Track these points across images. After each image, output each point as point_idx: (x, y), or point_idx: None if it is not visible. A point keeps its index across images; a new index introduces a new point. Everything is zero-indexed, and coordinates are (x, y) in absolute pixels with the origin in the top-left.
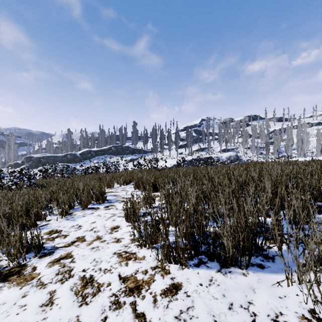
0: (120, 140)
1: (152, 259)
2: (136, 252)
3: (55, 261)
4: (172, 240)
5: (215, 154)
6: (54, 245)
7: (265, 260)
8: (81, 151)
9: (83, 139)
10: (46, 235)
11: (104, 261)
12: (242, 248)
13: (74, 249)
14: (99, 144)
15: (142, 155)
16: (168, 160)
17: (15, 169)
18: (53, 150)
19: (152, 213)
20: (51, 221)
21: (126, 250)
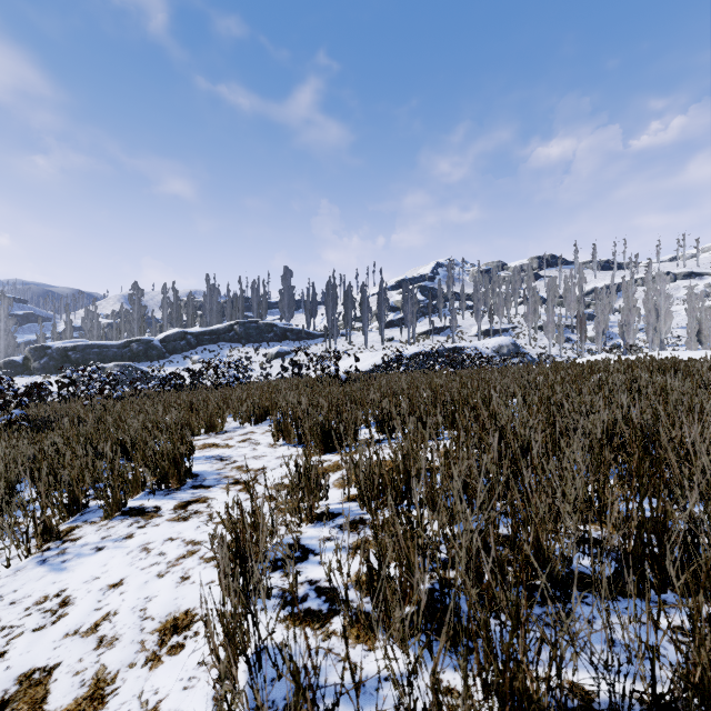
0: (254, 310)
1: None
2: None
3: None
4: None
5: (467, 341)
6: None
7: None
8: (163, 333)
9: (168, 306)
10: None
11: None
12: None
13: None
14: (207, 317)
15: (304, 343)
16: (362, 354)
17: None
18: (98, 332)
19: (315, 548)
20: None
21: None
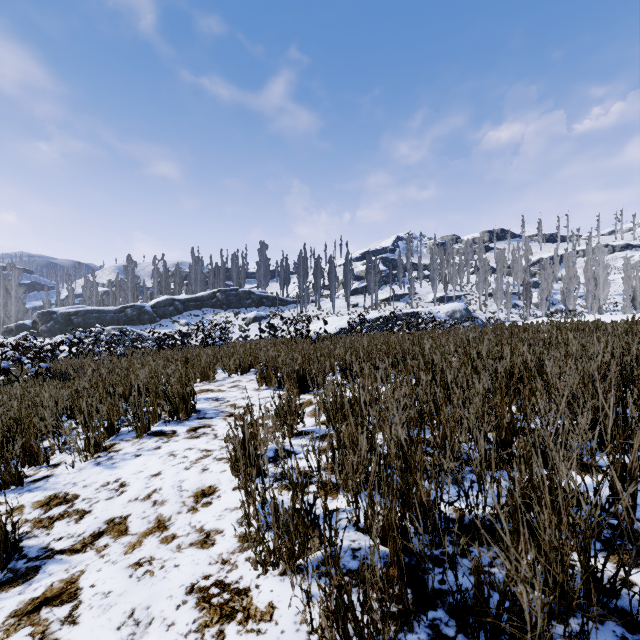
0: (234, 279)
1: (294, 621)
2: (251, 586)
3: (26, 612)
4: (348, 544)
5: (424, 306)
6: (48, 544)
7: (634, 639)
8: (154, 300)
9: (158, 276)
10: (36, 509)
11: (159, 621)
12: (558, 598)
13: (90, 563)
14: (192, 286)
15: (278, 308)
16: (330, 318)
17: (7, 339)
18: (97, 299)
19: (296, 450)
20: (60, 468)
21: (224, 577)
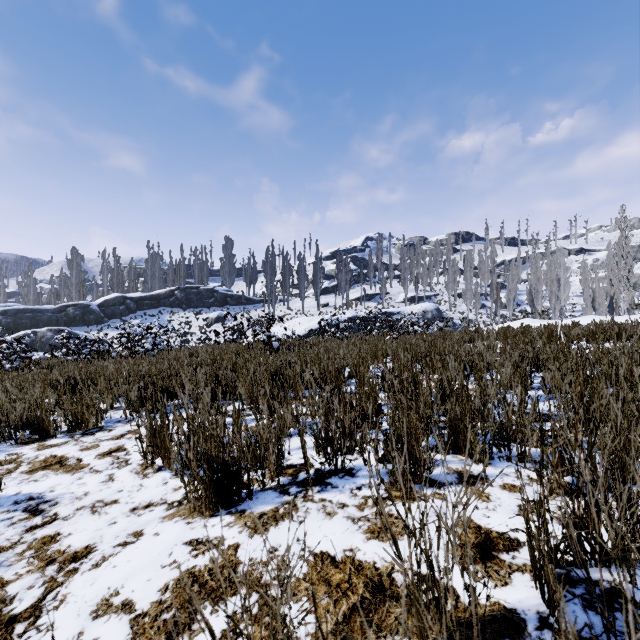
0: (195, 276)
1: None
2: None
3: None
4: None
5: (395, 306)
6: None
7: None
8: (102, 298)
9: (108, 271)
10: None
11: None
12: None
13: None
14: (148, 283)
15: (244, 308)
16: (299, 319)
17: None
18: (34, 297)
19: None
20: None
21: None
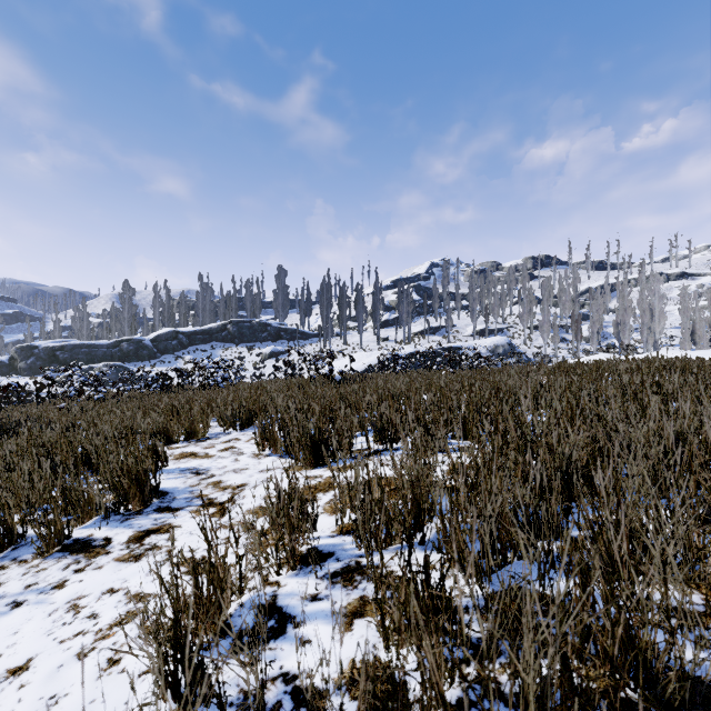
0: (247, 309)
1: None
2: None
3: None
4: None
5: (462, 340)
6: None
7: None
8: (154, 333)
9: (160, 305)
10: None
11: None
12: None
13: None
14: (199, 317)
15: (298, 342)
16: (357, 354)
17: None
18: (88, 331)
19: (296, 613)
20: None
21: None
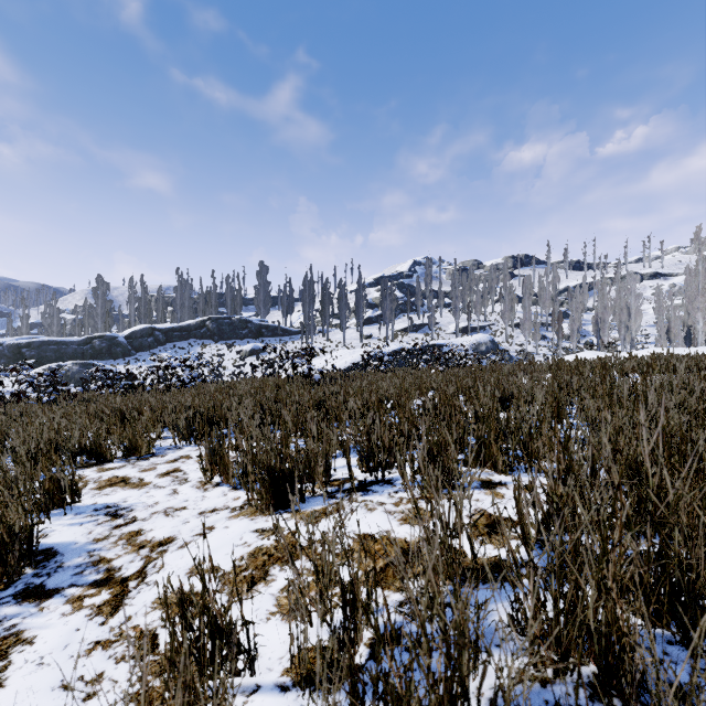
0: (228, 305)
1: None
2: None
3: None
4: None
5: (445, 338)
6: None
7: None
8: (129, 329)
9: (136, 300)
10: None
11: None
12: None
13: None
14: (177, 313)
15: (280, 340)
16: (340, 351)
17: None
18: (58, 328)
19: None
20: None
21: None
